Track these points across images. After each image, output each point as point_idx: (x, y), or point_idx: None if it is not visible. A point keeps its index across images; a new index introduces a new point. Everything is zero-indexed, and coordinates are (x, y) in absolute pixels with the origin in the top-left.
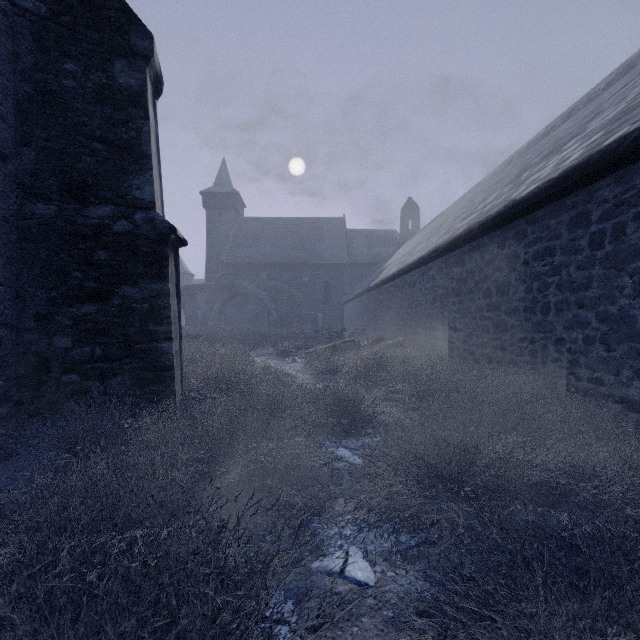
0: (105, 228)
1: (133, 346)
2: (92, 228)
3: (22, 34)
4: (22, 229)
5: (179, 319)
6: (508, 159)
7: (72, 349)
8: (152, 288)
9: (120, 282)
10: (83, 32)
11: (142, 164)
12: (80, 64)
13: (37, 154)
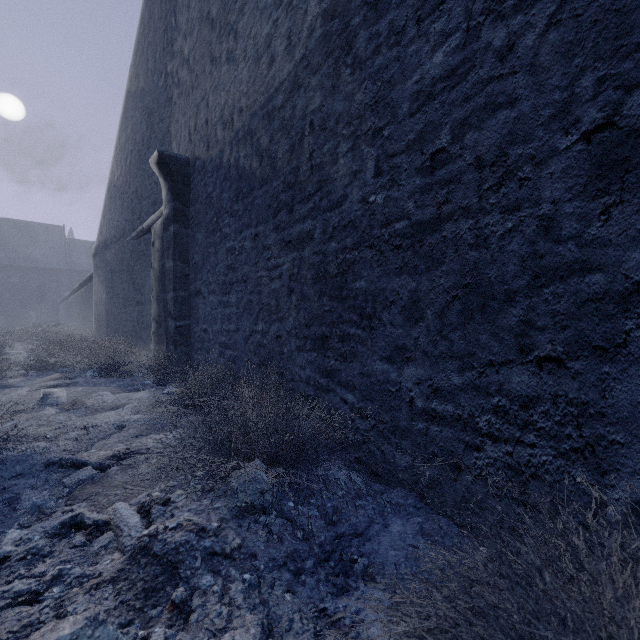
0: None
1: None
2: None
3: None
4: None
5: None
6: None
7: None
8: None
9: None
10: None
11: None
12: None
13: None
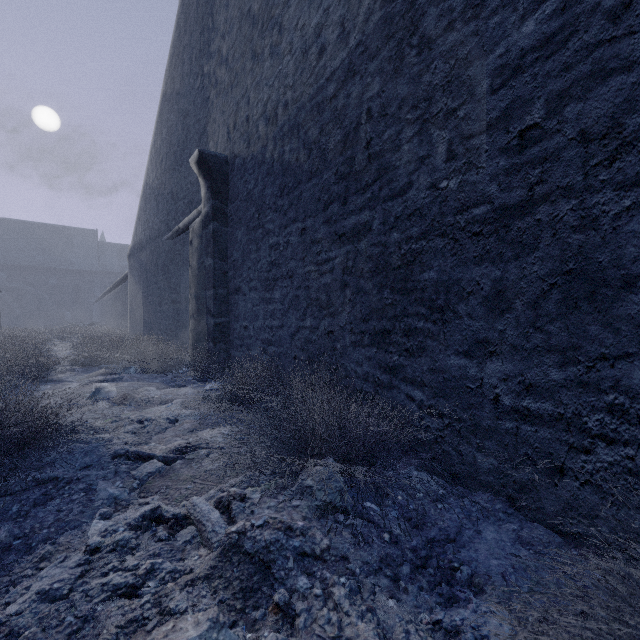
0: None
1: None
2: None
3: None
4: None
5: None
6: None
7: None
8: None
9: None
10: None
11: None
12: None
13: None
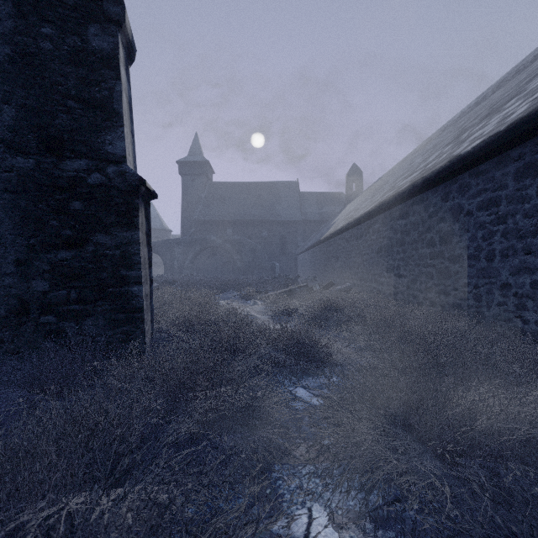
0: (80, 180)
1: (106, 289)
2: (68, 180)
3: None
4: (3, 181)
5: (150, 265)
6: (442, 127)
7: (49, 292)
8: (123, 236)
9: (94, 230)
10: None
11: (114, 121)
12: (56, 28)
13: (17, 111)
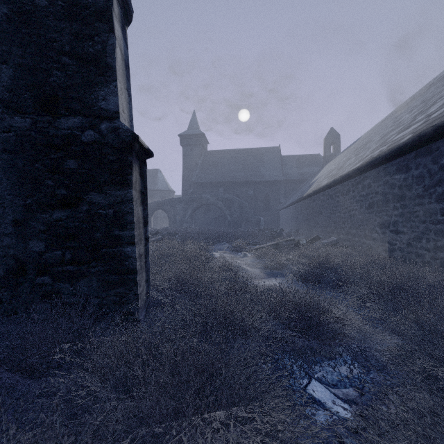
0: (74, 138)
1: (99, 250)
2: (62, 138)
3: None
4: (2, 141)
5: (145, 224)
6: (427, 85)
7: (45, 252)
8: (116, 194)
9: (87, 189)
10: None
11: (107, 76)
12: None
13: (14, 71)
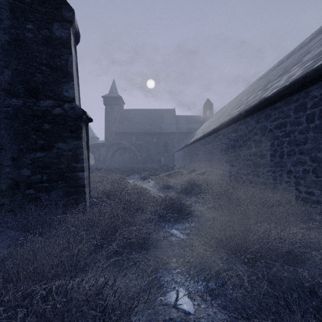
0: (48, 112)
1: (63, 174)
2: (41, 112)
3: (4, 9)
4: (4, 112)
5: (88, 160)
6: (258, 78)
7: (31, 176)
8: (73, 144)
9: (56, 140)
10: (37, 8)
11: (68, 78)
12: (35, 25)
13: (12, 72)
